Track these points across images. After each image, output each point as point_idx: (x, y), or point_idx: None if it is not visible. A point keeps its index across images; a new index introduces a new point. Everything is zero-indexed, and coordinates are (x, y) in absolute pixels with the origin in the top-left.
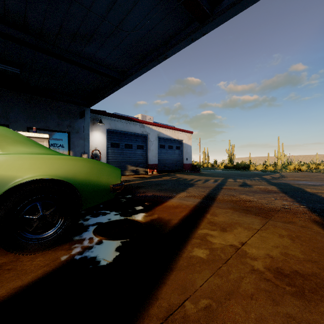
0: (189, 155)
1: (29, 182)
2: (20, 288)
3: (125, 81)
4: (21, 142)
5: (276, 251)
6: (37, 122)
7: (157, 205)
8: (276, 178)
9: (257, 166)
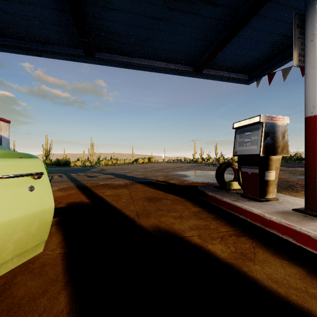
0: None
1: None
2: (62, 242)
3: None
4: None
5: (143, 196)
6: None
7: None
8: (102, 171)
9: (77, 162)
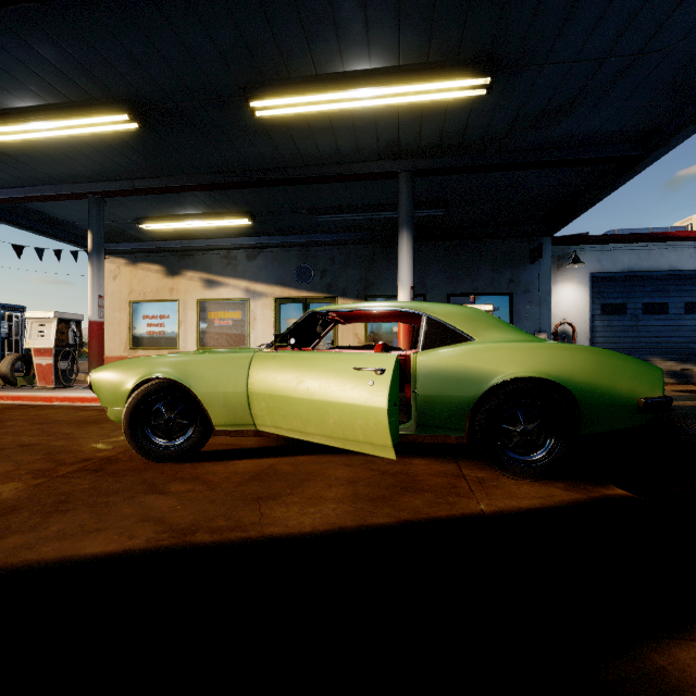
0: None
1: (513, 380)
2: (520, 509)
3: (652, 154)
4: (495, 325)
5: None
6: (460, 284)
7: None
8: None
9: None
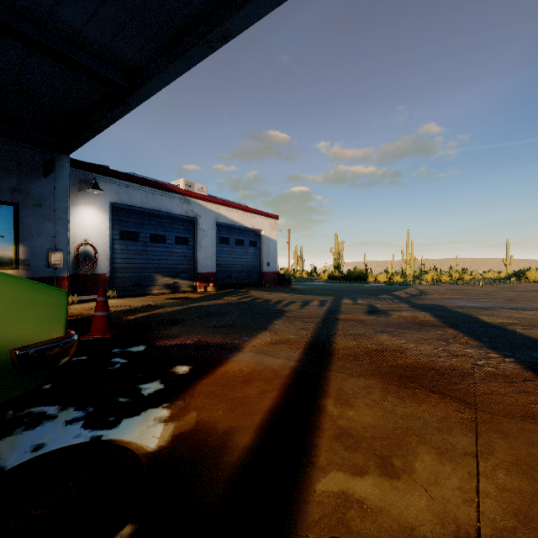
0: (273, 257)
1: None
2: None
3: (138, 92)
4: None
5: None
6: None
7: (201, 374)
8: (416, 297)
9: (378, 276)
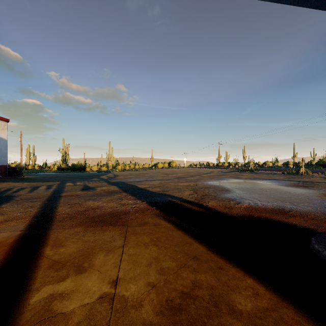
0: (2, 153)
1: None
2: None
3: None
4: None
5: (153, 271)
6: None
7: None
8: (112, 178)
9: (93, 167)
